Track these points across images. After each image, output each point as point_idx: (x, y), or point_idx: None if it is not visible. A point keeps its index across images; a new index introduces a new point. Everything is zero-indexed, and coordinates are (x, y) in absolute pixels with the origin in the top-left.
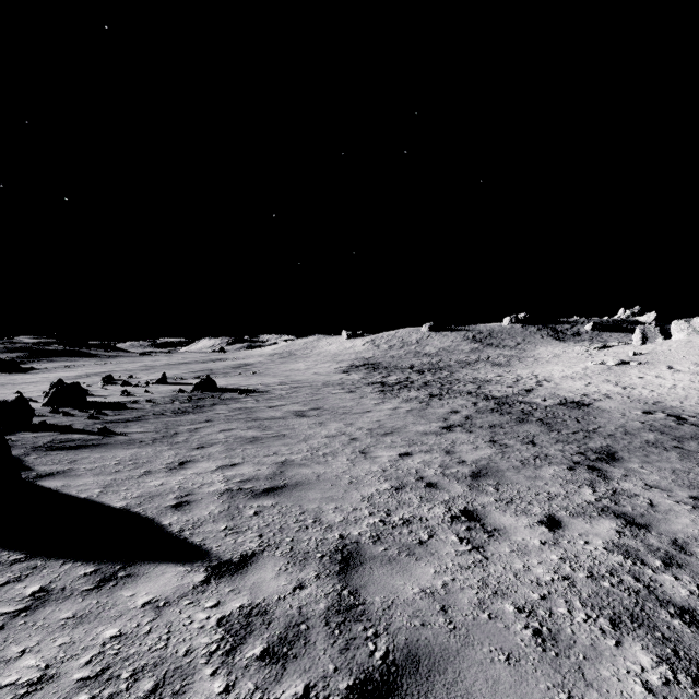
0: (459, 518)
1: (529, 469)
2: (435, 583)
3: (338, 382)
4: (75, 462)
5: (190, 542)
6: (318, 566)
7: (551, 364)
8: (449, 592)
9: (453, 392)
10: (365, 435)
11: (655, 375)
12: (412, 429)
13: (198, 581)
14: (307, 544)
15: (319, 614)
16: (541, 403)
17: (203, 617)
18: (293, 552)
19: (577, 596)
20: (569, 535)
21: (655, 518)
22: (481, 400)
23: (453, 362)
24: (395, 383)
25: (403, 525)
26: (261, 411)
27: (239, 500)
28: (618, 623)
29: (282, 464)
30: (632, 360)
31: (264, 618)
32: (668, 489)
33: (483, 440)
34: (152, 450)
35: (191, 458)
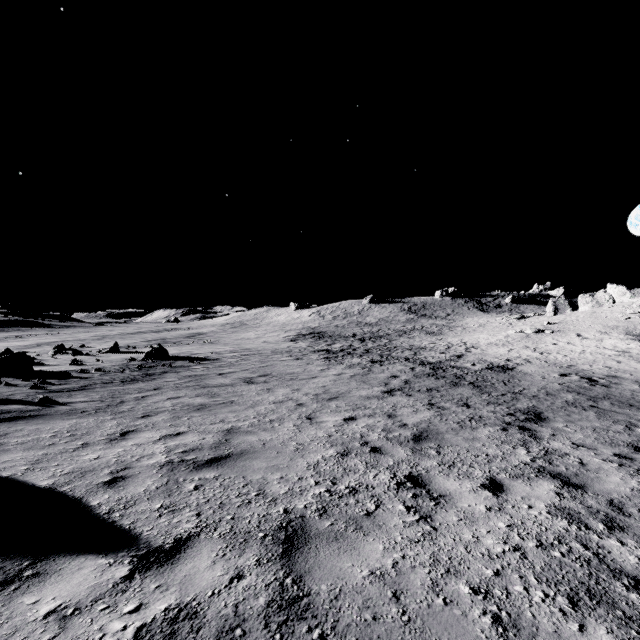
0: (404, 484)
1: (466, 430)
2: (385, 563)
3: (286, 350)
4: (6, 435)
5: (118, 526)
6: (259, 548)
7: (477, 332)
8: (400, 573)
9: (392, 358)
10: (311, 400)
11: (567, 341)
12: (355, 394)
13: (119, 577)
14: (249, 522)
15: (258, 612)
16: (471, 368)
17: (119, 628)
18: (233, 532)
19: (530, 570)
20: (512, 499)
21: (588, 477)
22: (417, 365)
23: (391, 331)
24: (339, 351)
25: (349, 495)
26: (211, 378)
27: (180, 473)
28: (577, 600)
29: (228, 432)
30: (547, 329)
31: (193, 624)
32: (594, 448)
33: (422, 403)
34: (94, 420)
35: (134, 427)
